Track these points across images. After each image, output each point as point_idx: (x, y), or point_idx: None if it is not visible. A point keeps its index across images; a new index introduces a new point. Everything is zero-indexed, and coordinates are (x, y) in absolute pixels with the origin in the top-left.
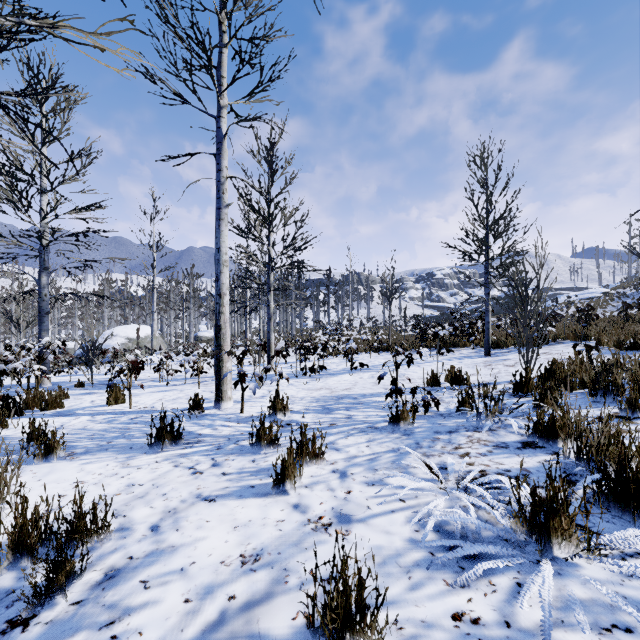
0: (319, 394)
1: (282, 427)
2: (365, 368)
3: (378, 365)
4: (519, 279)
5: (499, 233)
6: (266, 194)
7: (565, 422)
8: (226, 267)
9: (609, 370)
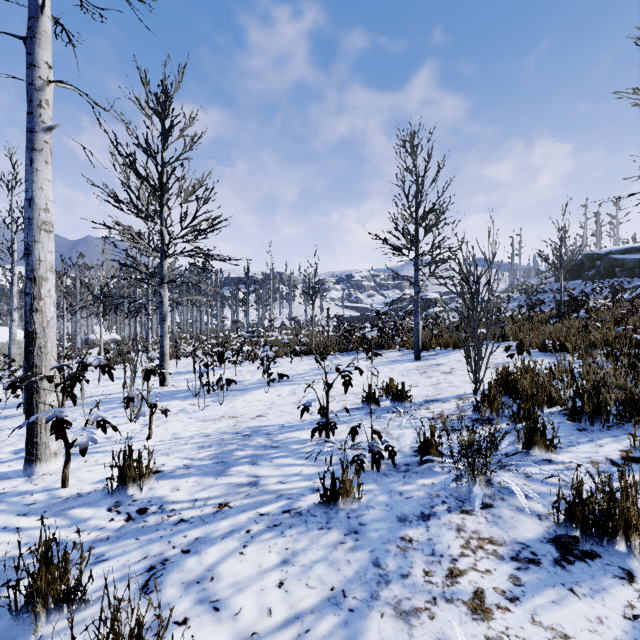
0: (217, 429)
1: (127, 521)
2: (285, 379)
3: (300, 374)
4: (468, 272)
5: (430, 226)
6: (155, 156)
7: (629, 506)
8: (47, 233)
9: (596, 388)
